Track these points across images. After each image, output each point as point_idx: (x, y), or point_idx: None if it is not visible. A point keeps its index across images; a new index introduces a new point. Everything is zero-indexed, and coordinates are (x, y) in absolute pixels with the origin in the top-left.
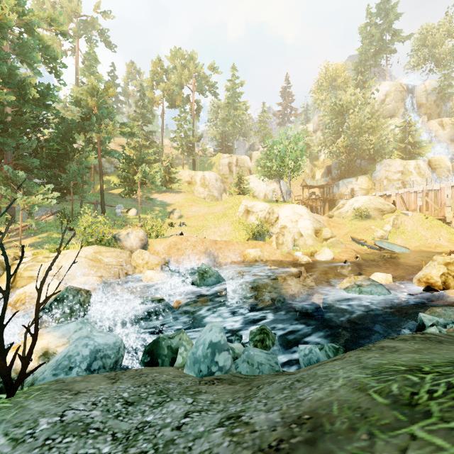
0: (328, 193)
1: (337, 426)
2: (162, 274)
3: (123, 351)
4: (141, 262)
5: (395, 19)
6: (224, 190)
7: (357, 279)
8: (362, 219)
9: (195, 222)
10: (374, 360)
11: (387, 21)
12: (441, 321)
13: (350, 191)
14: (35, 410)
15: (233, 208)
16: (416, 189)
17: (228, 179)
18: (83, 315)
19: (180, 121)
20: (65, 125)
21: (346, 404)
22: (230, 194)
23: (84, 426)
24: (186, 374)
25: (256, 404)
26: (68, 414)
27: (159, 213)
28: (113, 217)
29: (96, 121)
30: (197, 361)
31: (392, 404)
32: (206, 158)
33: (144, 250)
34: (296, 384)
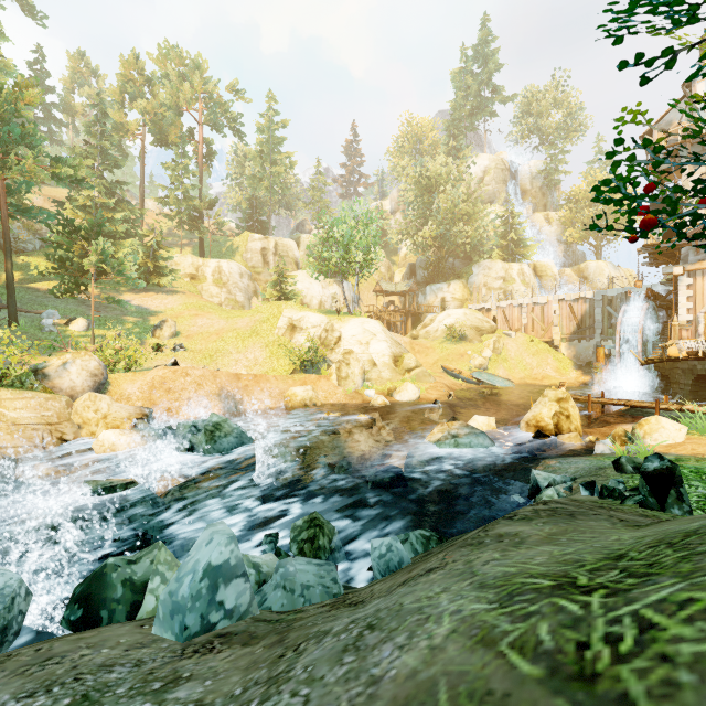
0: (411, 303)
1: None
2: (134, 435)
3: (23, 603)
4: (93, 415)
5: (496, 71)
6: (255, 292)
7: (452, 426)
8: (456, 341)
9: (203, 344)
10: (496, 568)
11: (486, 71)
12: (558, 479)
13: (441, 301)
14: None
15: (269, 322)
16: (520, 301)
17: (262, 275)
18: None
19: (176, 171)
20: None
21: (464, 686)
22: (265, 300)
23: None
24: (158, 637)
25: (287, 704)
26: None
27: (134, 327)
28: (36, 333)
29: None
30: (179, 609)
31: (550, 679)
32: (224, 238)
33: (99, 394)
34: (368, 635)
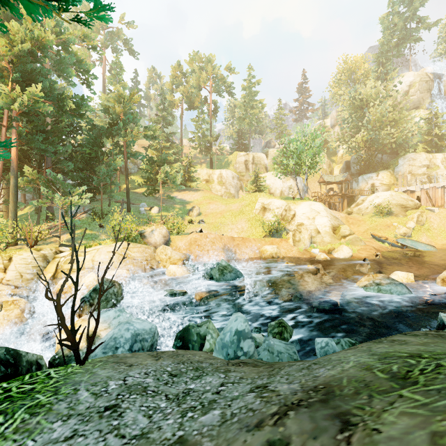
0: (346, 189)
1: (345, 392)
2: (184, 268)
3: (157, 336)
4: (164, 257)
5: (420, 6)
6: (241, 187)
7: (375, 277)
8: (383, 216)
9: (213, 219)
10: (383, 349)
11: (411, 9)
12: None
13: (371, 186)
14: (103, 375)
15: (250, 206)
16: (443, 183)
17: (245, 177)
18: (117, 304)
19: (198, 122)
20: (96, 131)
21: (354, 379)
22: (247, 191)
23: (142, 388)
24: (215, 357)
25: (279, 379)
26: (129, 379)
27: (179, 210)
28: (138, 215)
29: (123, 126)
30: (225, 346)
31: (390, 378)
32: (223, 156)
33: (167, 246)
34: (313, 366)
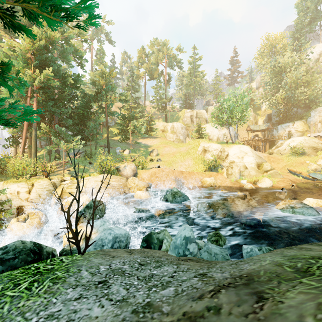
0: (268, 135)
1: (261, 279)
2: (147, 193)
3: (129, 239)
4: (133, 185)
5: None
6: (187, 135)
7: (291, 202)
8: (297, 155)
9: (167, 158)
10: (292, 253)
11: None
12: None
13: (288, 133)
14: (96, 262)
15: (194, 148)
16: None
17: (190, 127)
18: (101, 217)
19: (157, 89)
20: (87, 98)
21: (268, 271)
22: (192, 138)
23: (122, 272)
24: (170, 255)
25: (215, 270)
26: (112, 265)
27: (143, 152)
28: (115, 155)
29: (105, 94)
30: (177, 247)
31: (295, 271)
32: (175, 113)
33: (135, 177)
34: (240, 262)
